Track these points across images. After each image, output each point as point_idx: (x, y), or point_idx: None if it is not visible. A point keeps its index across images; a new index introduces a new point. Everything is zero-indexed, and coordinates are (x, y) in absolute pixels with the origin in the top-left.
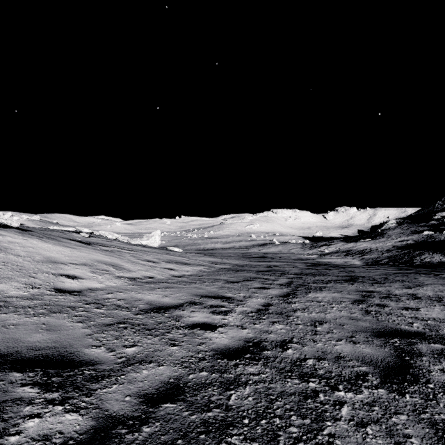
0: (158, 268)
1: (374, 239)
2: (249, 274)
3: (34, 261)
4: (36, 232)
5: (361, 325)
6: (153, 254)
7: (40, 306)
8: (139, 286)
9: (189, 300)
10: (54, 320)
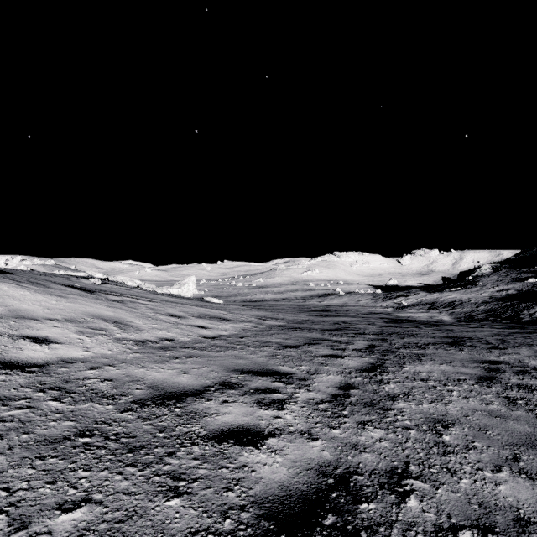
0: (184, 325)
1: (464, 288)
2: (312, 334)
3: None
4: (19, 275)
5: (518, 430)
6: (180, 306)
7: None
8: (146, 355)
9: (221, 378)
10: None
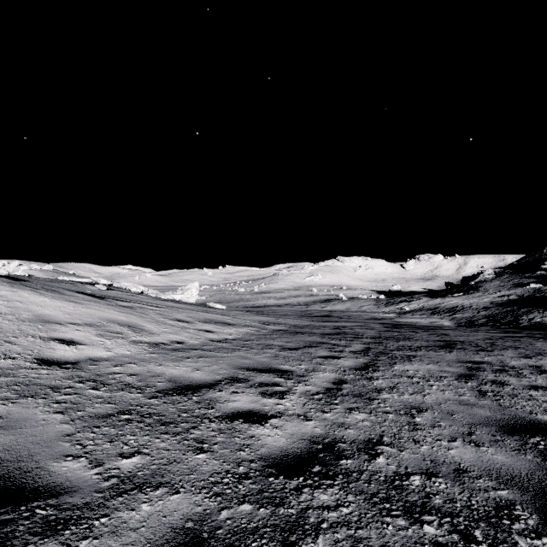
0: (192, 329)
1: (467, 294)
2: (312, 338)
3: (18, 320)
4: (33, 282)
5: (479, 414)
6: (186, 312)
7: (7, 386)
8: (162, 355)
9: (230, 374)
10: (20, 409)
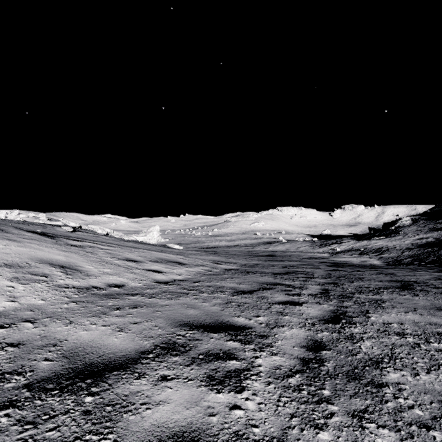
0: (139, 269)
1: (389, 237)
2: (265, 278)
3: None
4: None
5: None
6: (139, 251)
7: None
8: (84, 305)
9: (164, 338)
10: None
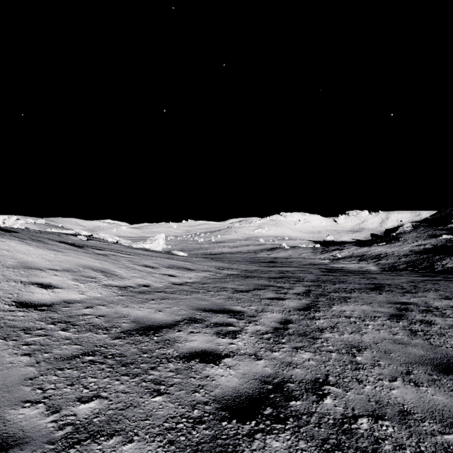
0: (157, 274)
1: (389, 243)
2: (260, 281)
3: (3, 267)
4: (22, 234)
5: (414, 353)
6: (153, 259)
7: None
8: (129, 297)
9: (188, 315)
10: None
